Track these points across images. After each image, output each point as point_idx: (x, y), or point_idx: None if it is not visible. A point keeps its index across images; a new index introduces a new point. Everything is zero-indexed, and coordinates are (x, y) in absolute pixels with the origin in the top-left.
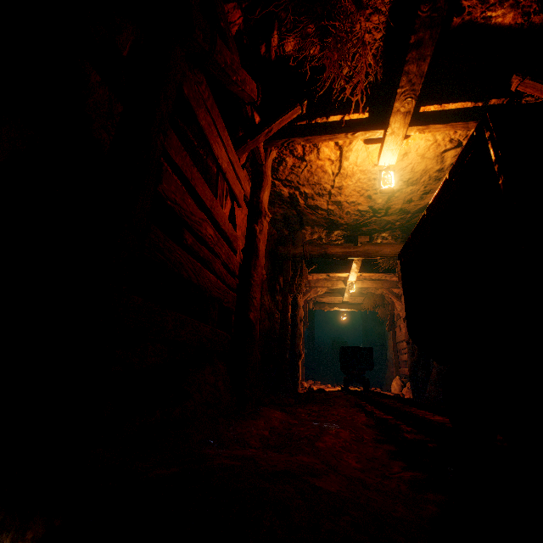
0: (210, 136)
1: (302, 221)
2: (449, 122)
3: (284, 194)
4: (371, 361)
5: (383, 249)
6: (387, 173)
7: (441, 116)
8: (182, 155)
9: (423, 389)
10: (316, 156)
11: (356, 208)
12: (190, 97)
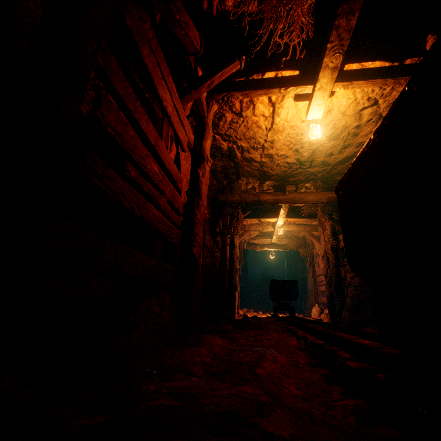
0: (155, 76)
1: (239, 172)
2: (370, 79)
3: (224, 148)
4: (296, 291)
5: (307, 197)
6: (314, 126)
7: (363, 74)
8: (124, 85)
9: (339, 315)
10: (251, 112)
11: (285, 160)
12: (133, 30)
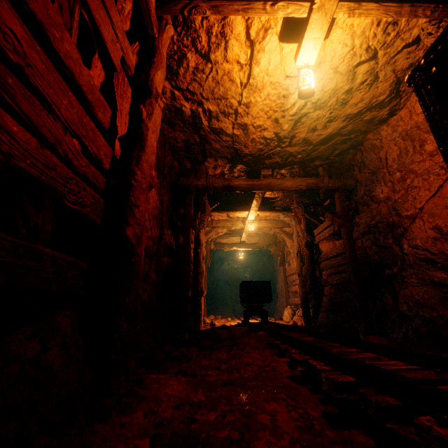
0: None
1: (205, 150)
2: (383, 1)
3: (186, 112)
4: (269, 293)
5: (285, 182)
6: (306, 71)
7: None
8: None
9: (316, 316)
10: (223, 55)
11: (262, 134)
12: None
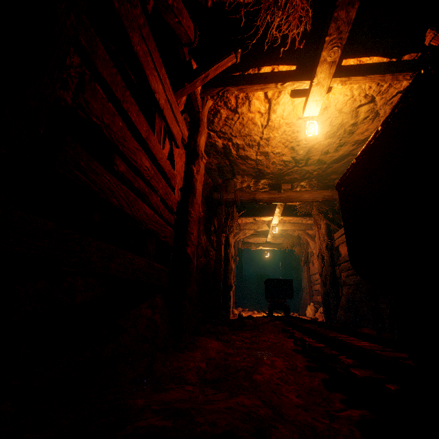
0: (146, 65)
1: (234, 170)
2: (368, 74)
3: (219, 145)
4: (291, 290)
5: (302, 195)
6: (311, 122)
7: (361, 69)
8: (111, 71)
9: (334, 314)
10: (247, 108)
11: (281, 158)
12: (121, 14)
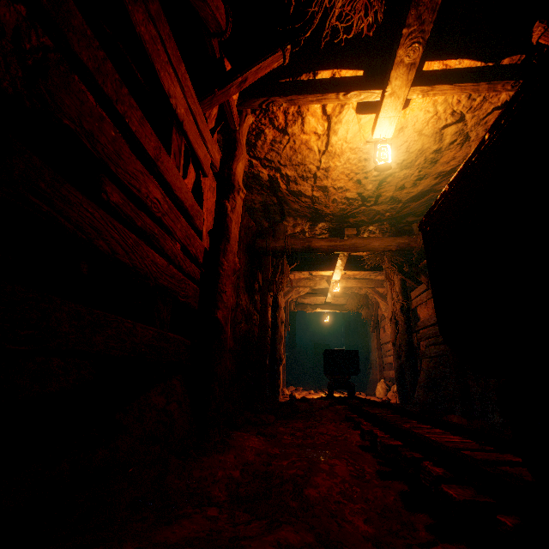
0: (155, 56)
1: (283, 210)
2: (457, 82)
3: (263, 177)
4: (356, 364)
5: (371, 243)
6: (383, 146)
7: (448, 76)
8: (96, 54)
9: (411, 394)
10: (300, 128)
11: (344, 195)
12: None
